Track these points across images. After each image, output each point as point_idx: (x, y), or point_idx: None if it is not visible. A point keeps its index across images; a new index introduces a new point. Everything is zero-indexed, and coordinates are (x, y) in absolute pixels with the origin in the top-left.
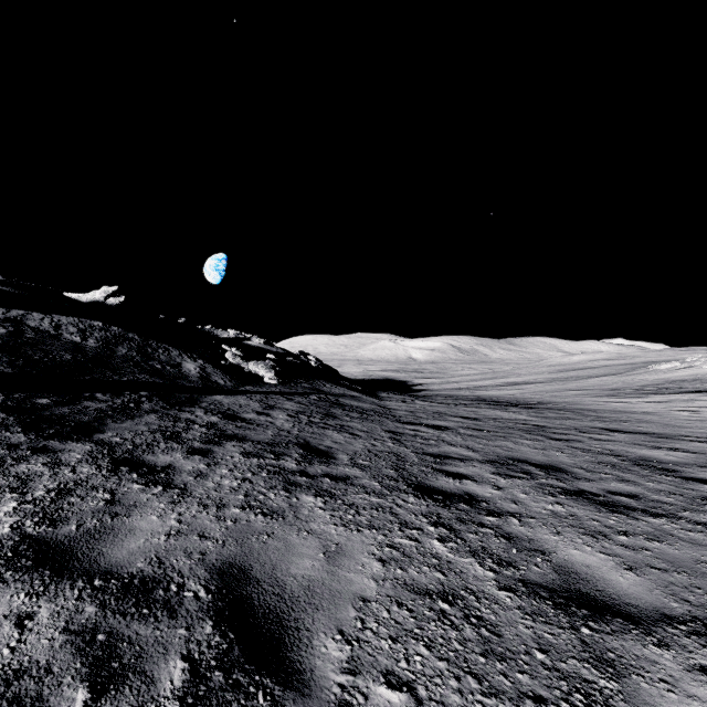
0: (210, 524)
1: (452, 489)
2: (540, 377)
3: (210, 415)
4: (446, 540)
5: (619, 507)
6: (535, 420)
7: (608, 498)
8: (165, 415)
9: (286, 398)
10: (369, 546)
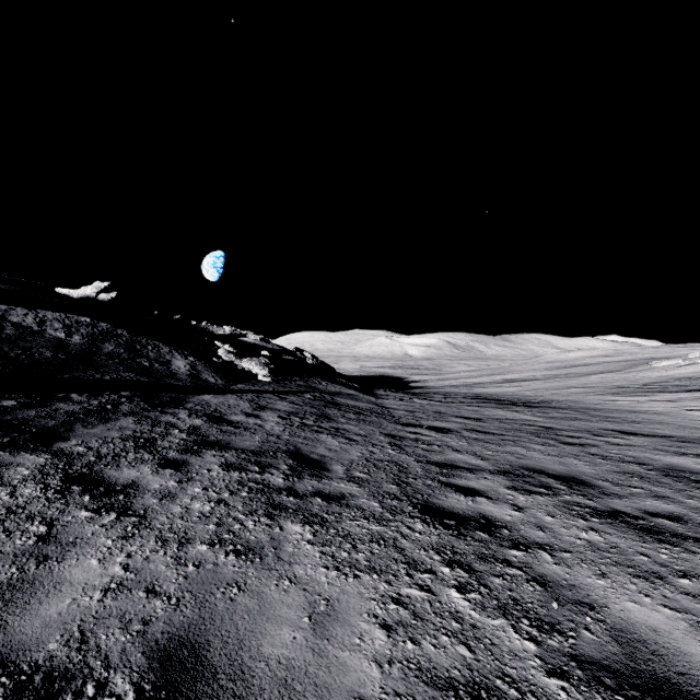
0: (165, 570)
1: (465, 511)
2: (538, 374)
3: (194, 418)
4: (467, 589)
5: (665, 535)
6: (541, 420)
7: (648, 522)
8: (143, 418)
9: (279, 397)
10: (369, 601)
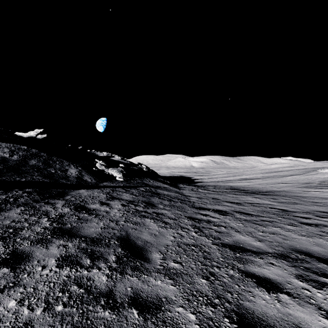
0: None
1: (280, 322)
2: (258, 175)
3: (65, 207)
4: None
5: None
6: (276, 204)
7: None
8: (29, 208)
9: (125, 190)
10: None
